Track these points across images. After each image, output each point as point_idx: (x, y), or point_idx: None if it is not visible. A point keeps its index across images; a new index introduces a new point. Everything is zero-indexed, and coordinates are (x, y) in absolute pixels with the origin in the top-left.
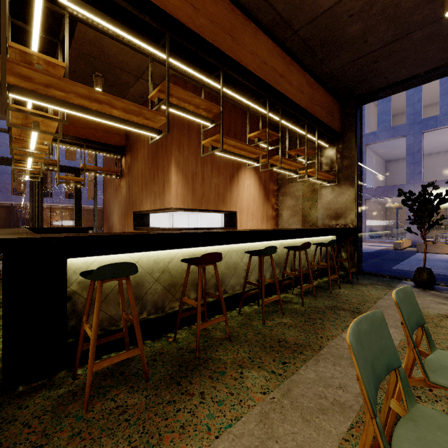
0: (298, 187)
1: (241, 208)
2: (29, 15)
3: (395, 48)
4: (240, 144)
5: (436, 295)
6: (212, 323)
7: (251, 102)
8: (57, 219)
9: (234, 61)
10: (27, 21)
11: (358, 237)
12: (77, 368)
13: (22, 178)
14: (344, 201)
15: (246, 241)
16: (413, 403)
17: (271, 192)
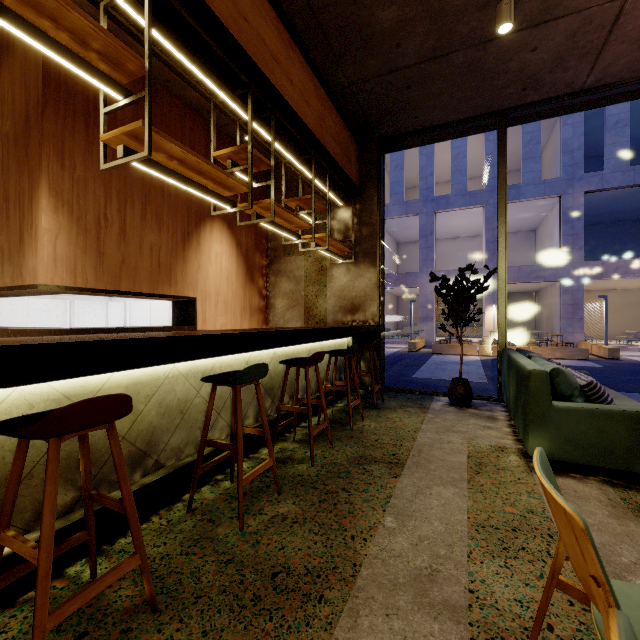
0: (299, 264)
1: (204, 293)
2: None
3: (433, 72)
4: (194, 158)
5: (476, 414)
6: (95, 592)
7: (219, 88)
8: None
9: None
10: None
11: (380, 339)
12: None
13: None
14: (362, 286)
15: (206, 355)
16: None
17: (258, 268)
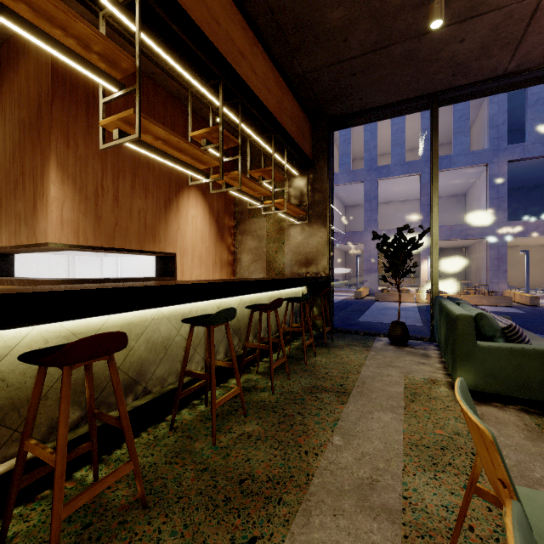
0: (261, 225)
1: (182, 249)
2: None
3: (375, 61)
4: (175, 138)
5: (412, 352)
6: (99, 490)
7: (196, 79)
8: None
9: None
10: None
11: (330, 288)
12: None
13: None
14: (315, 244)
15: (185, 301)
16: None
17: (227, 228)
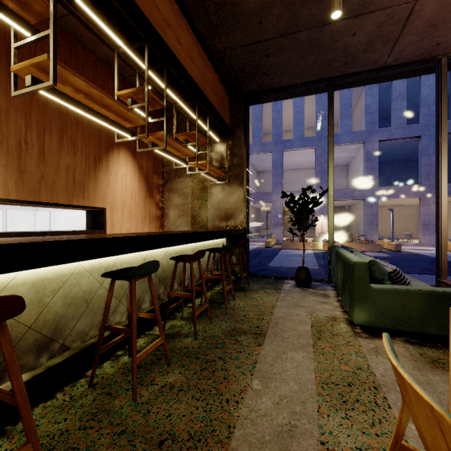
0: (187, 184)
1: (112, 204)
2: None
3: (284, 45)
4: (97, 92)
5: (314, 293)
6: None
7: (121, 40)
8: None
9: None
10: None
11: (246, 239)
12: None
13: None
14: (233, 201)
15: (108, 254)
16: None
17: (156, 186)
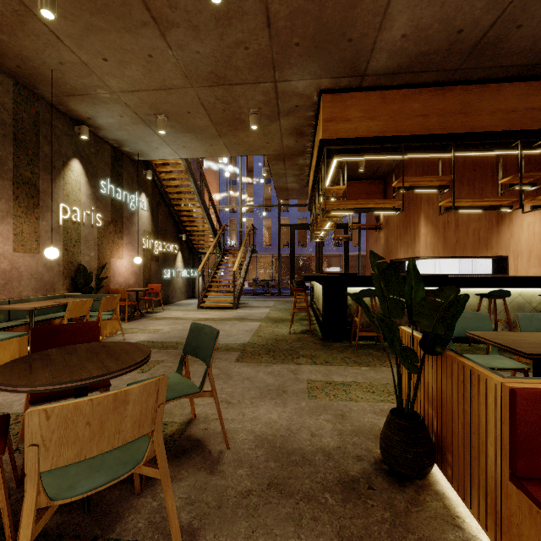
0: None
1: (516, 252)
2: (328, 164)
3: None
4: (477, 199)
5: None
6: None
7: (499, 151)
8: (327, 266)
9: (466, 134)
10: (327, 166)
11: None
12: (352, 338)
13: (315, 240)
14: None
15: (484, 286)
16: (494, 353)
17: None
